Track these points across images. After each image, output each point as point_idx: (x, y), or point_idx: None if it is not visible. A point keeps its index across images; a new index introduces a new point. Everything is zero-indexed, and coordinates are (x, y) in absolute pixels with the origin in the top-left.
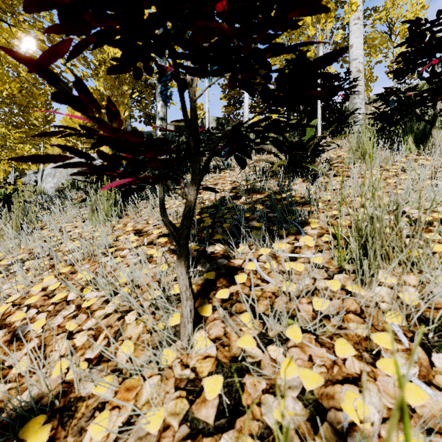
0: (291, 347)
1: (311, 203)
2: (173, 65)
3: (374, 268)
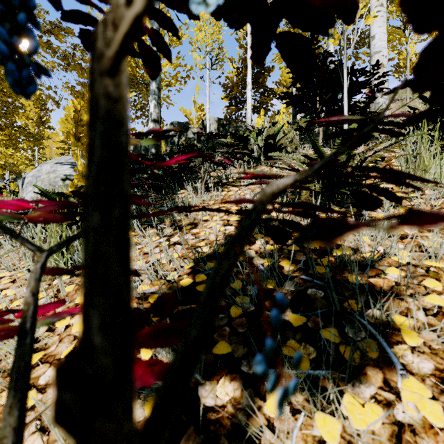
0: None
1: (376, 266)
2: None
3: None
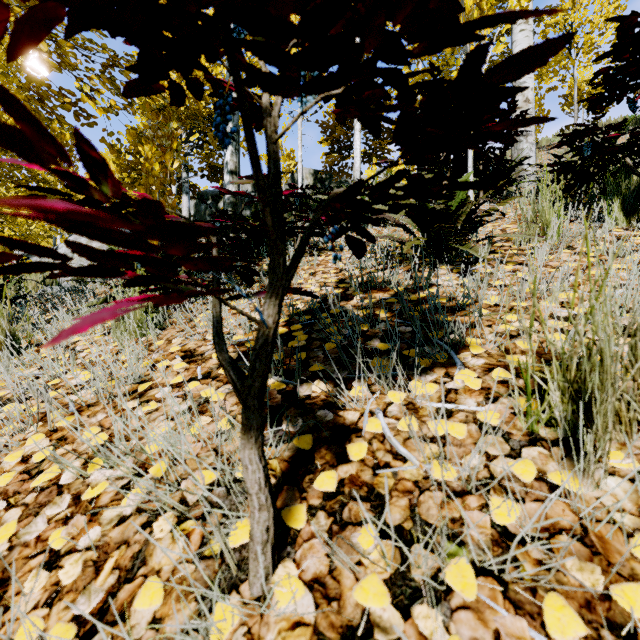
0: (457, 610)
1: (466, 309)
2: (231, 70)
3: (603, 446)
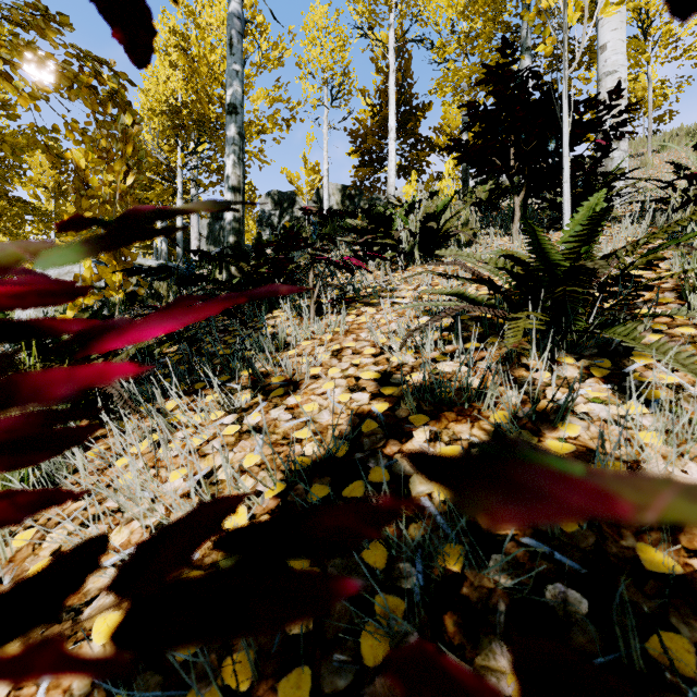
0: None
1: None
2: None
3: None
